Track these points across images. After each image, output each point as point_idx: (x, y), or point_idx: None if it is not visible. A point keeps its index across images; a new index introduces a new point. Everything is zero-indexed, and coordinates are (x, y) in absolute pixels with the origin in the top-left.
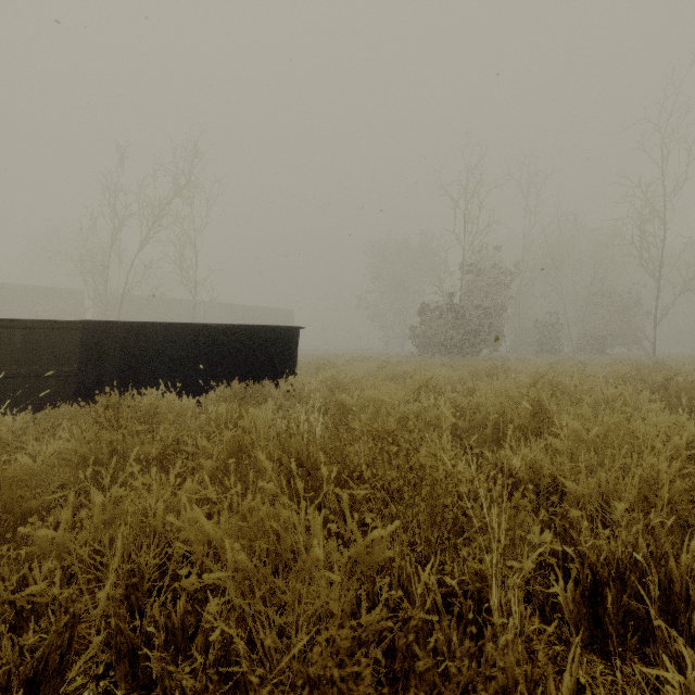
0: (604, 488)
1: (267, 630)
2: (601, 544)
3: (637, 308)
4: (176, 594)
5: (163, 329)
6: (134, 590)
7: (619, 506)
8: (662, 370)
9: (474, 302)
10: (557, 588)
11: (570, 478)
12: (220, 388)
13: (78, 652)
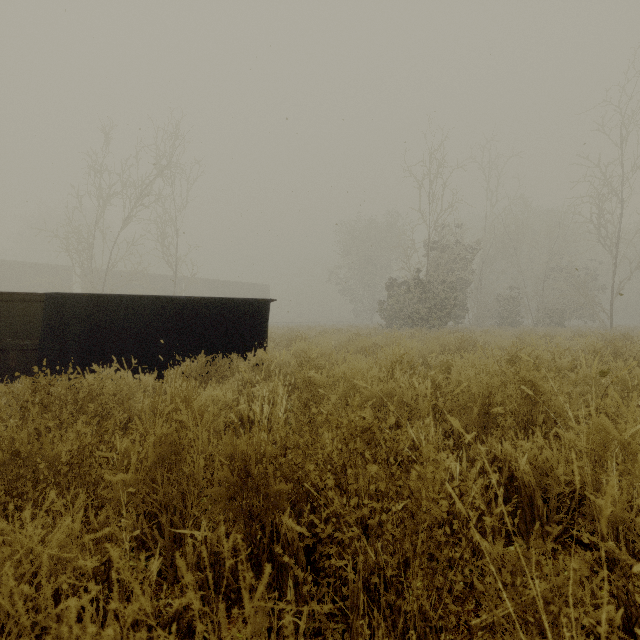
0: None
1: None
2: None
3: (593, 283)
4: None
5: (130, 302)
6: None
7: None
8: (636, 343)
9: (439, 277)
10: None
11: (591, 485)
12: (186, 362)
13: None
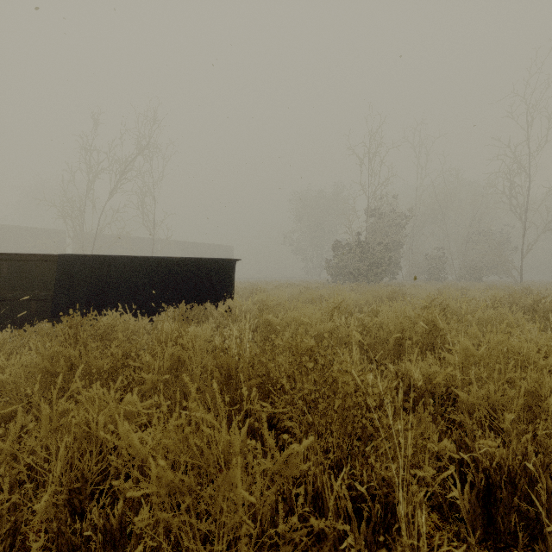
0: (492, 398)
1: (191, 538)
2: (493, 451)
3: (507, 245)
4: (116, 495)
5: (124, 261)
6: (76, 494)
7: (508, 416)
8: (531, 295)
9: (376, 239)
10: (456, 492)
11: (461, 388)
12: (170, 309)
13: (28, 548)
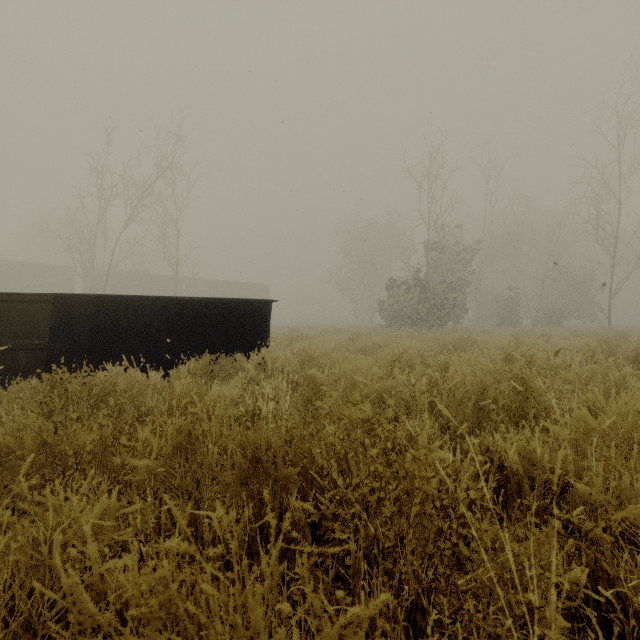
0: (627, 493)
1: None
2: None
3: (592, 283)
4: None
5: (135, 302)
6: None
7: None
8: (630, 343)
9: (439, 277)
10: None
11: (573, 473)
12: (191, 361)
13: None
